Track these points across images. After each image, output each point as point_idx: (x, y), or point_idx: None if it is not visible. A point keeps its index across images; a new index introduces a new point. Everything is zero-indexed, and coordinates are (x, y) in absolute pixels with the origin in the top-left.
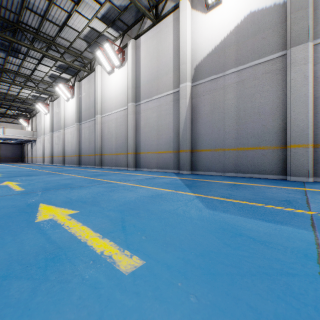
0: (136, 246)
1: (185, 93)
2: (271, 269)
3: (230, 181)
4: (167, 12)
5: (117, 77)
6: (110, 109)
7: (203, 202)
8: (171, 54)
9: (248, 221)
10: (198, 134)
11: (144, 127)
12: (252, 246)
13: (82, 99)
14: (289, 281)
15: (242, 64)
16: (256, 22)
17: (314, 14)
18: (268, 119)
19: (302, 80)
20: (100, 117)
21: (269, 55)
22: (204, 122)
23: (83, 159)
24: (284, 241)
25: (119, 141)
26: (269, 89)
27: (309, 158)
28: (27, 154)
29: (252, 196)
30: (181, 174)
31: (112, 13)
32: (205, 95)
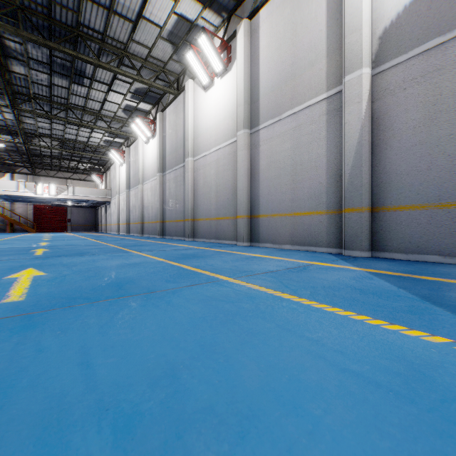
0: None
1: (358, 92)
2: None
3: None
4: None
5: (218, 93)
6: (207, 146)
7: None
8: (322, 24)
9: None
10: (389, 174)
11: (267, 169)
12: None
13: (167, 137)
14: None
15: None
16: None
17: None
18: None
19: None
20: (192, 161)
21: None
22: (405, 147)
23: (167, 226)
24: None
25: (222, 197)
26: None
27: None
28: (101, 220)
29: None
30: (350, 257)
31: None
32: (410, 88)
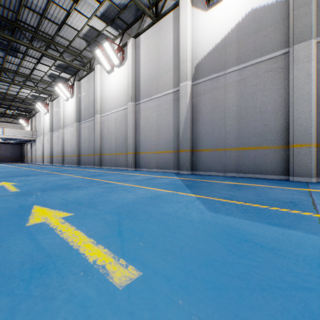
0: (133, 253)
1: (185, 92)
2: (283, 282)
3: (231, 182)
4: (167, 10)
5: (116, 76)
6: (109, 108)
7: (204, 203)
8: (171, 53)
9: (253, 225)
10: (198, 134)
11: (144, 126)
12: (259, 254)
13: (82, 99)
14: (305, 297)
15: (244, 62)
16: (258, 19)
17: (318, 10)
18: (270, 118)
19: (305, 78)
20: (99, 117)
21: (271, 53)
22: (204, 122)
23: (82, 159)
24: (294, 248)
25: (119, 141)
26: (271, 88)
27: (312, 158)
28: (27, 154)
29: (255, 197)
30: (181, 174)
31: (112, 11)
32: (206, 94)
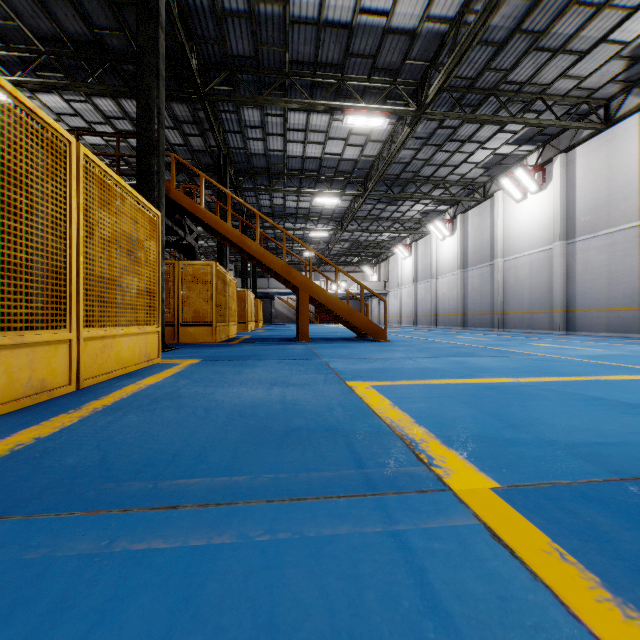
0: (600, 349)
1: None
2: None
3: None
4: (625, 112)
5: (532, 206)
6: (519, 250)
7: None
8: (633, 171)
9: None
10: None
11: (583, 274)
12: None
13: (469, 237)
14: None
15: None
16: None
17: None
18: None
19: None
20: (501, 262)
21: None
22: None
23: (470, 319)
24: None
25: (536, 294)
26: None
27: None
28: (371, 312)
29: None
30: None
31: (530, 132)
32: None
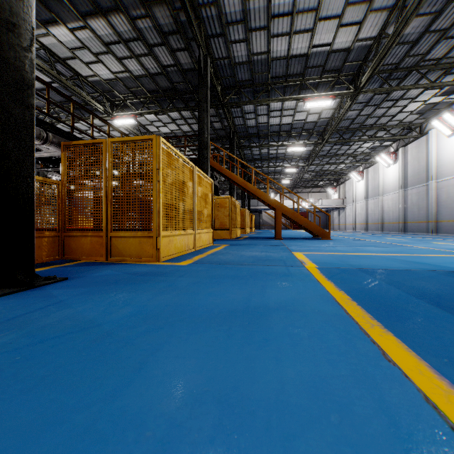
0: None
1: None
2: None
3: None
4: None
5: None
6: (448, 173)
7: None
8: None
9: None
10: None
11: None
12: None
13: (408, 165)
14: None
15: None
16: None
17: None
18: None
19: None
20: (434, 183)
21: None
22: None
23: (409, 226)
24: None
25: None
26: None
27: None
28: (333, 221)
29: None
30: None
31: None
32: None
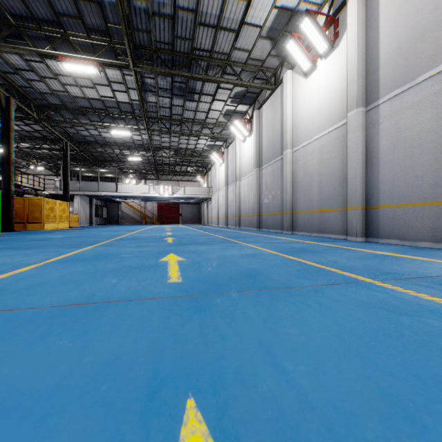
0: None
1: None
2: None
3: None
4: None
5: (322, 75)
6: (308, 135)
7: None
8: None
9: None
10: None
11: (390, 150)
12: None
13: (263, 133)
14: None
15: None
16: None
17: None
18: None
19: None
20: (290, 153)
21: None
22: None
23: (264, 219)
24: None
25: (327, 187)
26: None
27: None
28: (203, 214)
29: None
30: None
31: None
32: None
